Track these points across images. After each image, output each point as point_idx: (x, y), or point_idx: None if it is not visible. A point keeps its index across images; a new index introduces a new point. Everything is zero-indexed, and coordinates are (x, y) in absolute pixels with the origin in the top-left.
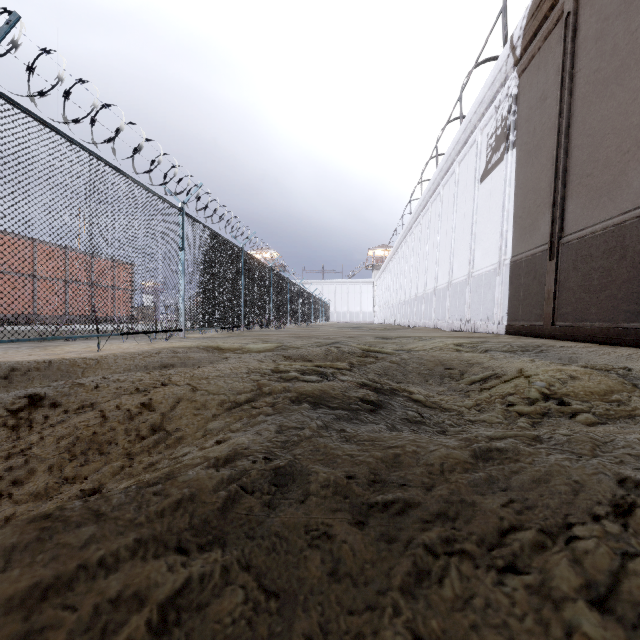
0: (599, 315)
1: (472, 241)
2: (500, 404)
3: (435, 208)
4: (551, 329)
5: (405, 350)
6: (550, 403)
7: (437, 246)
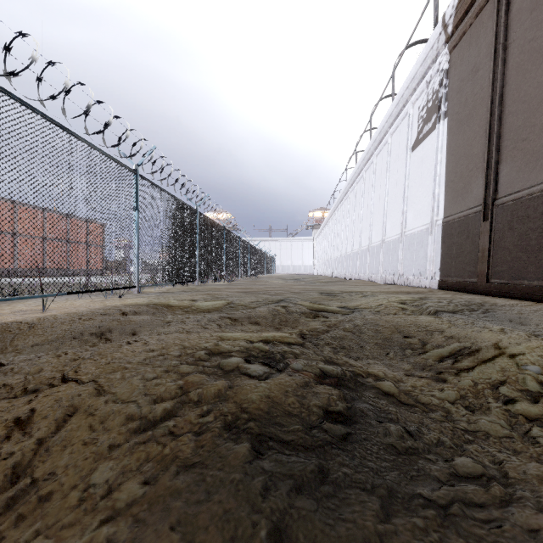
0: (538, 274)
1: (404, 203)
2: (493, 399)
3: (369, 175)
4: (486, 286)
5: (350, 308)
6: None
7: (371, 208)
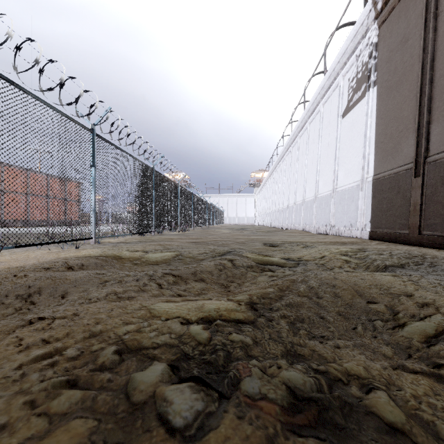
0: None
1: (336, 163)
2: None
3: (303, 140)
4: (418, 237)
5: (294, 259)
6: None
7: (305, 168)
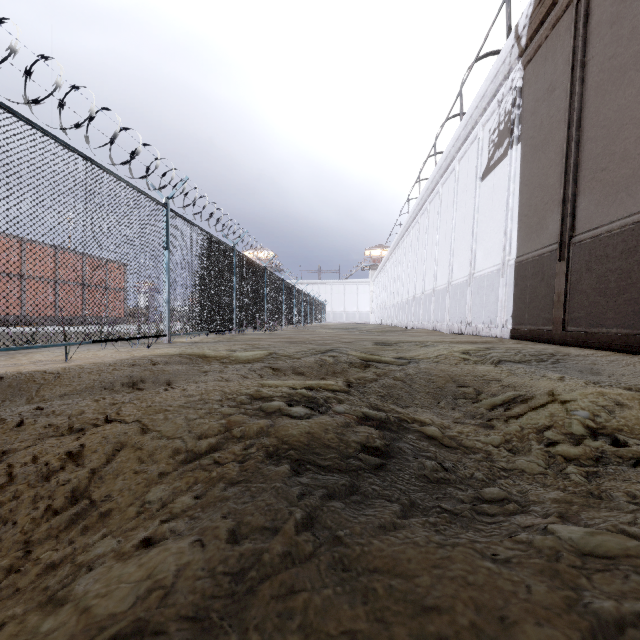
0: (617, 320)
1: (473, 241)
2: (536, 442)
3: (434, 207)
4: (561, 334)
5: (407, 358)
6: (601, 442)
7: (436, 246)
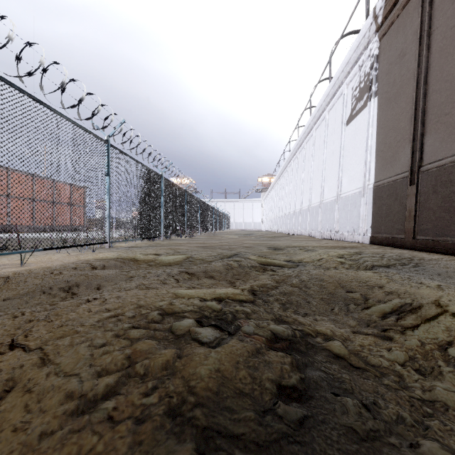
0: None
1: (340, 170)
2: (443, 362)
3: (309, 146)
4: (412, 242)
5: (295, 261)
6: None
7: (311, 174)
